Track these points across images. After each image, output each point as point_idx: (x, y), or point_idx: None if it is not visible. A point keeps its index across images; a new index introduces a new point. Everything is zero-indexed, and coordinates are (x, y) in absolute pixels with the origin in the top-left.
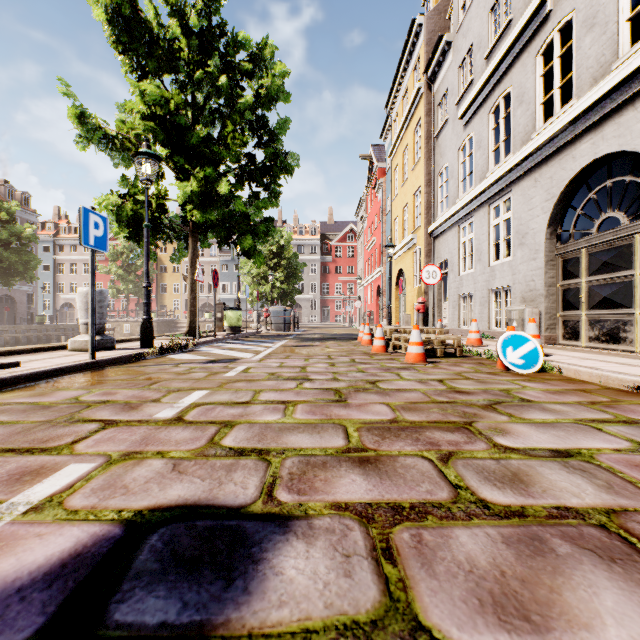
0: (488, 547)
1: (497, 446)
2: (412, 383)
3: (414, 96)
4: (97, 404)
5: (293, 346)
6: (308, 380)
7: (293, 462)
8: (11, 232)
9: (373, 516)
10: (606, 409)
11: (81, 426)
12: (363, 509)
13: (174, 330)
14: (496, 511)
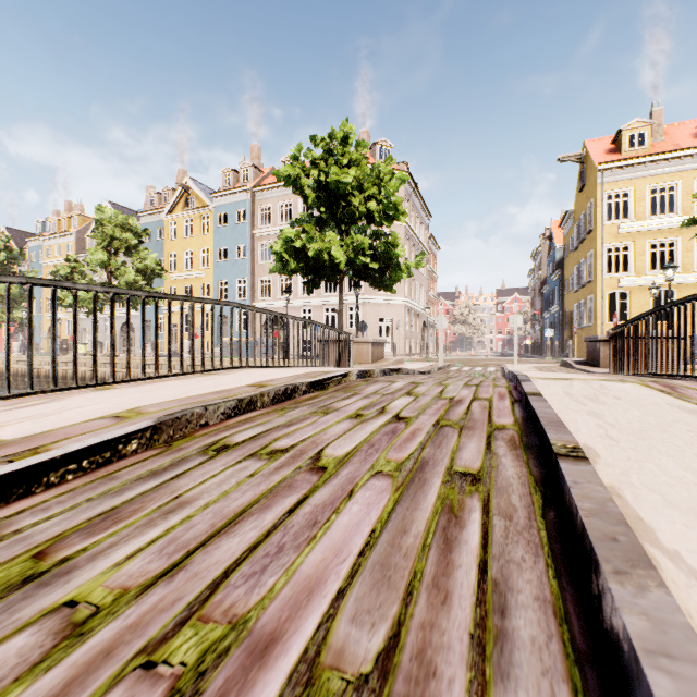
0: None
1: None
2: None
3: None
4: None
5: None
6: None
7: None
8: None
9: None
10: None
11: None
12: None
13: None
14: None
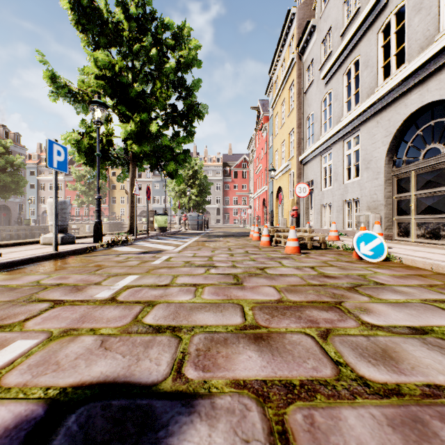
0: (376, 431)
1: (364, 324)
2: (291, 269)
3: (289, 64)
4: (52, 286)
5: (203, 241)
6: (214, 267)
7: (200, 339)
8: (6, 161)
9: (268, 395)
10: (443, 291)
11: (35, 305)
12: (259, 387)
13: (121, 229)
14: (376, 389)
